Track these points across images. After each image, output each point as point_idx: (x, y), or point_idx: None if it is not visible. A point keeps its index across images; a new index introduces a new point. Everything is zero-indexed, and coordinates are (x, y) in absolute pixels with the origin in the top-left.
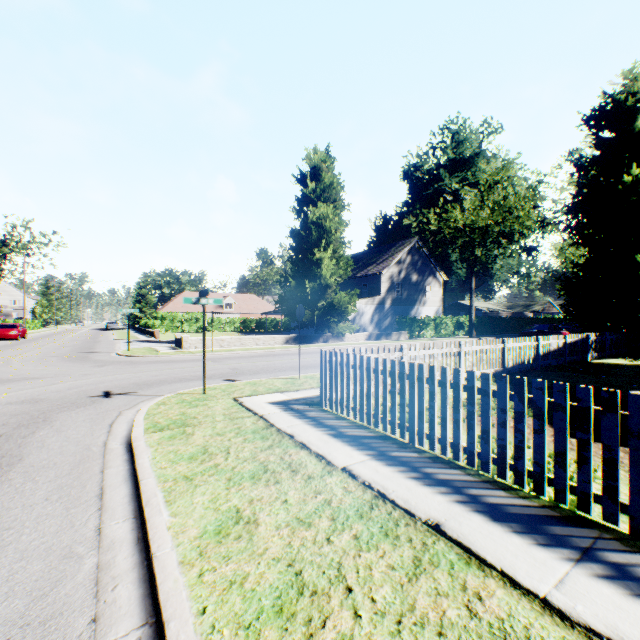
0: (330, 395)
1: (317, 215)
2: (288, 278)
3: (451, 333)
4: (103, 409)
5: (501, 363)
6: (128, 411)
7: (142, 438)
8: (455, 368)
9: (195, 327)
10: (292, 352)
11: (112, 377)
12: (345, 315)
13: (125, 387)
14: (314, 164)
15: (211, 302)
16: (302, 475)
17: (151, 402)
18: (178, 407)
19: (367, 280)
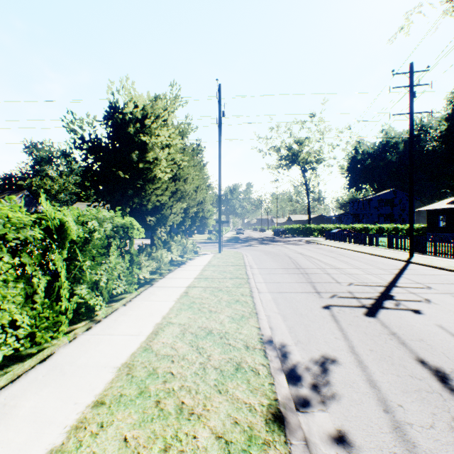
0: None
1: None
2: None
3: None
4: None
5: None
6: None
7: None
8: None
9: None
10: None
11: None
12: None
13: None
14: None
15: None
16: None
17: None
18: None
19: None
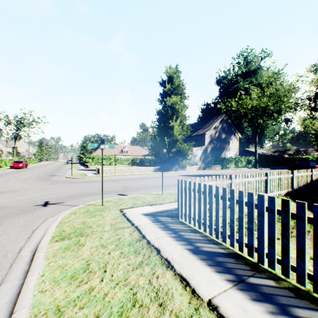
0: (185, 211)
1: (171, 102)
2: (155, 136)
3: (244, 166)
4: (36, 216)
5: (290, 186)
6: (51, 218)
7: (45, 248)
8: (316, 204)
9: (109, 162)
10: (158, 176)
11: (55, 191)
12: (186, 156)
13: (59, 198)
14: (169, 75)
15: (107, 147)
16: (169, 314)
17: (67, 211)
18: (82, 216)
19: (197, 137)
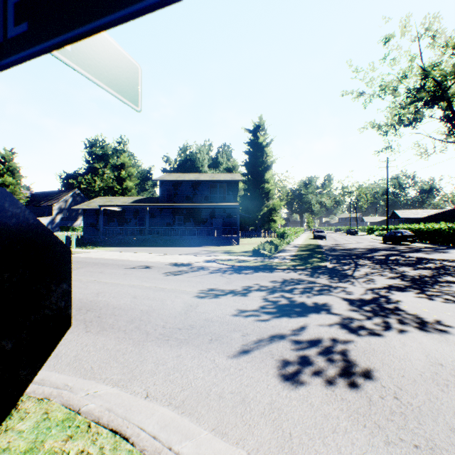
0: None
1: (5, 180)
2: None
3: None
4: None
5: None
6: None
7: None
8: None
9: None
10: None
11: None
12: None
13: None
14: (4, 156)
15: None
16: None
17: None
18: None
19: (47, 208)
